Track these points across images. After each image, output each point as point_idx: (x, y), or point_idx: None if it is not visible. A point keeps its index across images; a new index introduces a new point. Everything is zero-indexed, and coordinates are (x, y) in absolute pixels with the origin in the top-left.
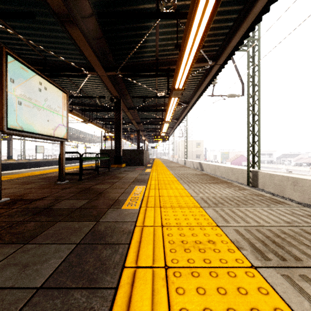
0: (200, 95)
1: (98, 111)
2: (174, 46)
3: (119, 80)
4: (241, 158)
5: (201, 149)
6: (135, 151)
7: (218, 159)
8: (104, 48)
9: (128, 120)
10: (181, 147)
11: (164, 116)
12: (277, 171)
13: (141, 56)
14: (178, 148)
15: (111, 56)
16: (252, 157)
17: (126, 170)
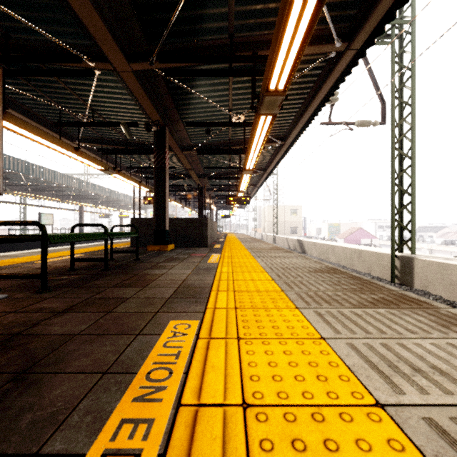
0: (308, 123)
1: (131, 152)
2: (266, 4)
3: (161, 87)
4: (360, 232)
5: (299, 219)
6: (192, 222)
7: (324, 234)
8: (119, 0)
9: (184, 172)
10: (268, 217)
11: (245, 159)
12: (451, 258)
13: (199, 28)
14: (262, 218)
15: (138, 26)
16: (399, 231)
17: (171, 257)
